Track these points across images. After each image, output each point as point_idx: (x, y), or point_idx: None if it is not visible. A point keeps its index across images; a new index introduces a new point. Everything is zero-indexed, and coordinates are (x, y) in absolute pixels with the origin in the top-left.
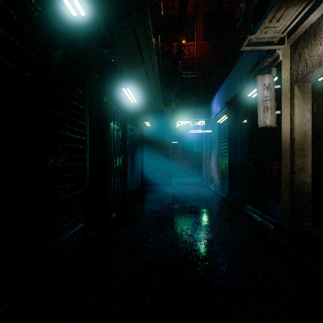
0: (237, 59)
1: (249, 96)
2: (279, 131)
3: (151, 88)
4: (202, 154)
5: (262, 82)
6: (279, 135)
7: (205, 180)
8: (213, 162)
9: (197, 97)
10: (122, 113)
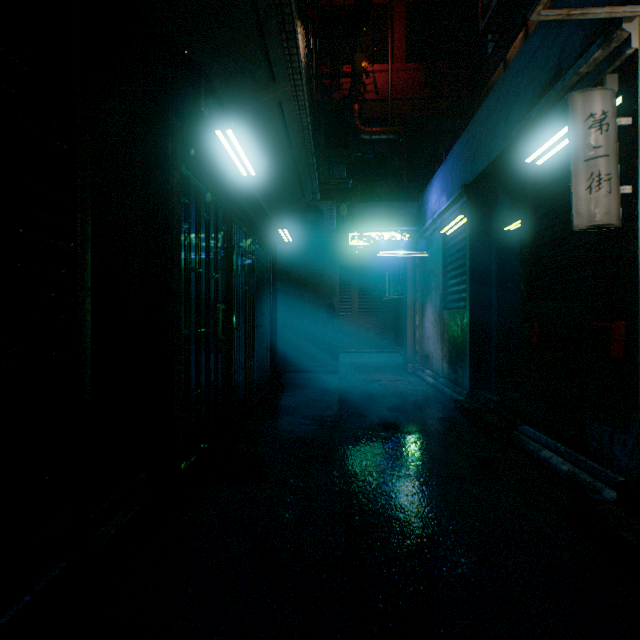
0: (494, 83)
1: (528, 162)
2: (630, 241)
3: (292, 151)
4: (405, 304)
5: (584, 109)
6: (628, 250)
7: (412, 361)
8: (430, 321)
9: (392, 182)
10: (223, 203)
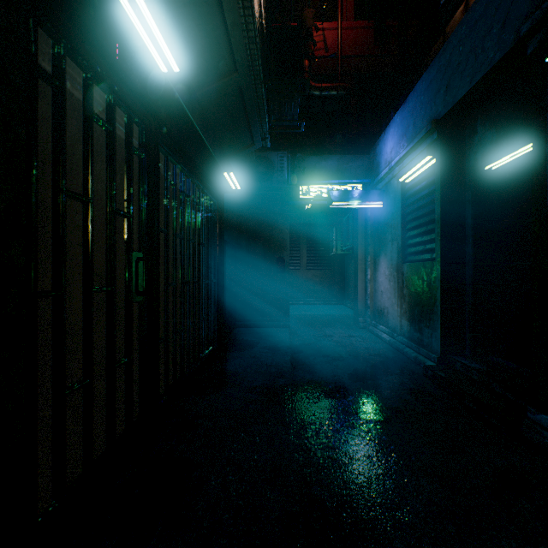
0: None
1: None
2: None
3: (237, 75)
4: (356, 257)
5: None
6: None
7: (363, 316)
8: (384, 275)
9: (341, 138)
10: (140, 118)
